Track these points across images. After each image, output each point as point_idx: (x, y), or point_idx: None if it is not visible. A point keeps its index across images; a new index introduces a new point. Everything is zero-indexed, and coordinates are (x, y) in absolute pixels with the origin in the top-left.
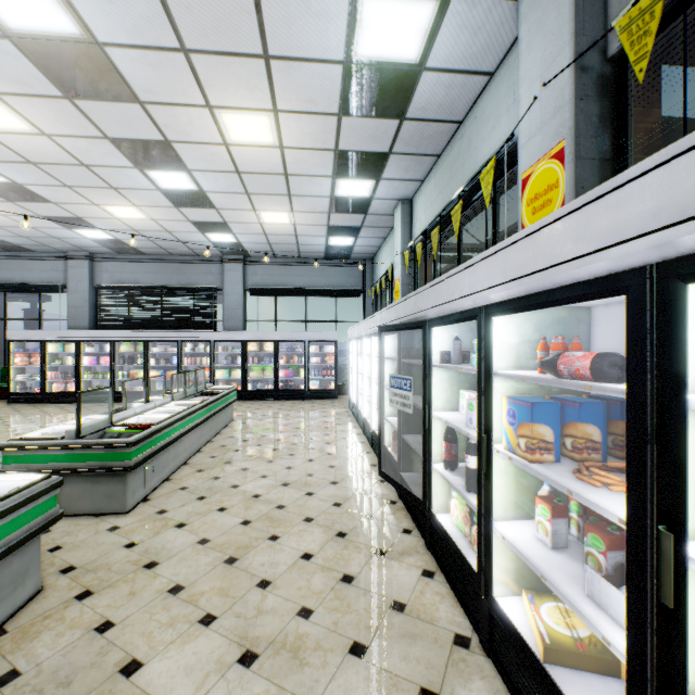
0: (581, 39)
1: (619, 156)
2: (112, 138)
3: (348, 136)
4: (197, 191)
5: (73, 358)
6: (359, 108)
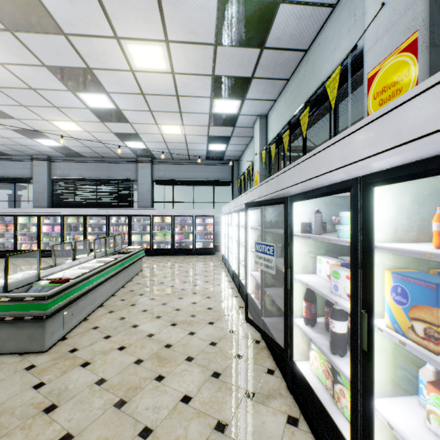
0: None
1: None
2: (48, 66)
3: (221, 63)
4: (115, 109)
5: (36, 227)
6: (230, 38)
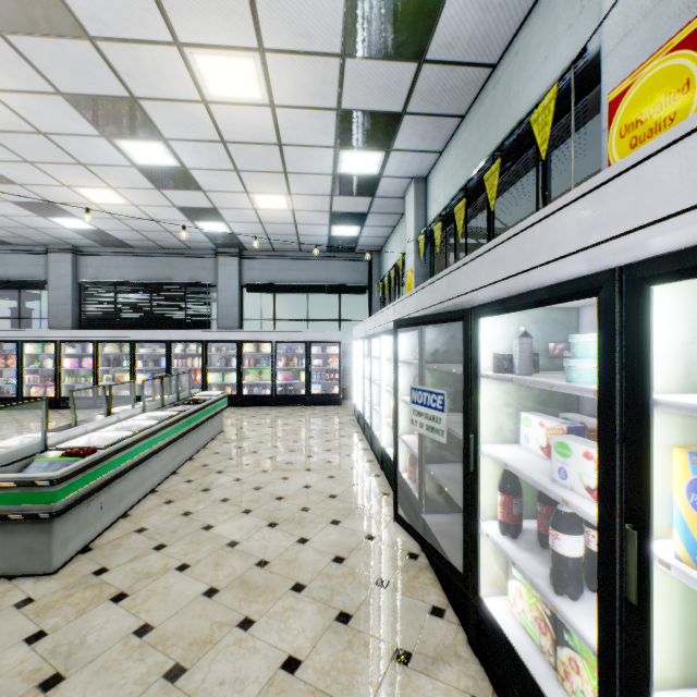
0: None
1: None
2: (66, 94)
3: (352, 88)
4: (178, 168)
5: (53, 360)
6: (368, 44)
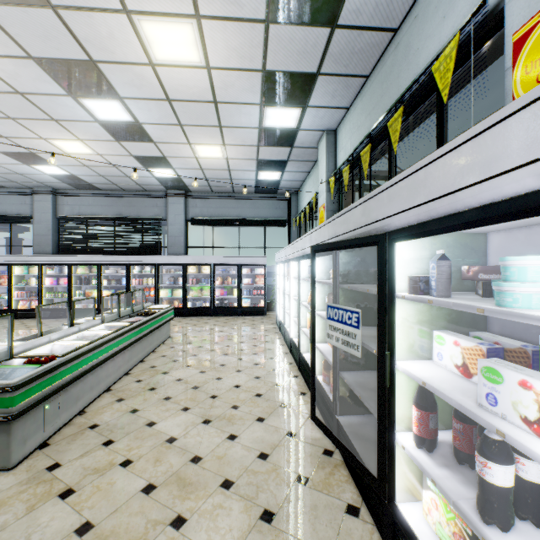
0: None
1: None
2: (36, 58)
3: (275, 51)
4: (133, 123)
5: (37, 279)
6: (288, 10)
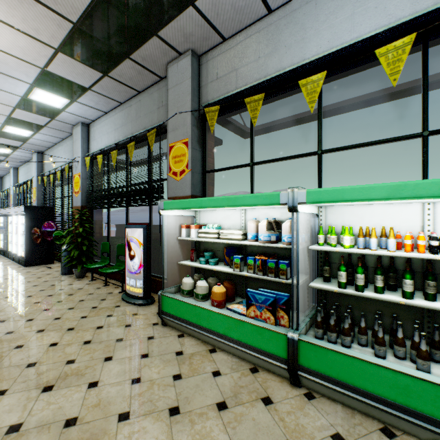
0: (38, 173)
1: (46, 191)
2: None
3: None
4: None
5: None
6: None
